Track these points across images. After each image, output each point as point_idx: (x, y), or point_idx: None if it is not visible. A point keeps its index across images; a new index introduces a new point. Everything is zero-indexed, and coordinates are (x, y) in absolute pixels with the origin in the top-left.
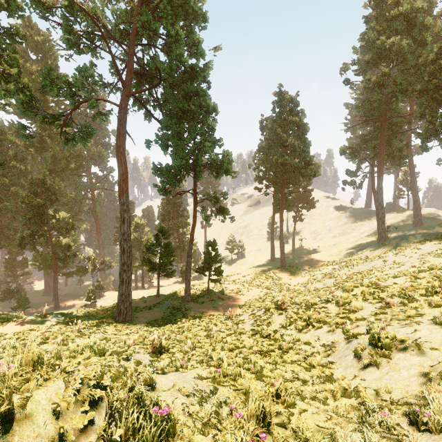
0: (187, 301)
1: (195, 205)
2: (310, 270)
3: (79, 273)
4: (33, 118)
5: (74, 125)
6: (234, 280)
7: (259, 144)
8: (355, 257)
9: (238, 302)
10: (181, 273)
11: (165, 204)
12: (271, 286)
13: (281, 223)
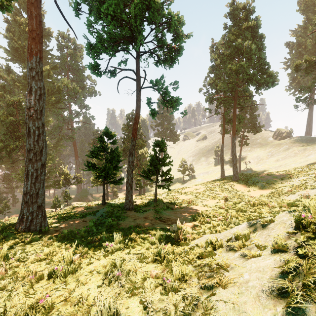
0: (127, 209)
1: (137, 93)
2: (270, 182)
3: (55, 186)
4: (24, 62)
5: (56, 69)
6: (186, 192)
7: (211, 56)
8: None
9: (191, 212)
10: (136, 186)
11: (125, 128)
12: (228, 197)
13: (233, 137)
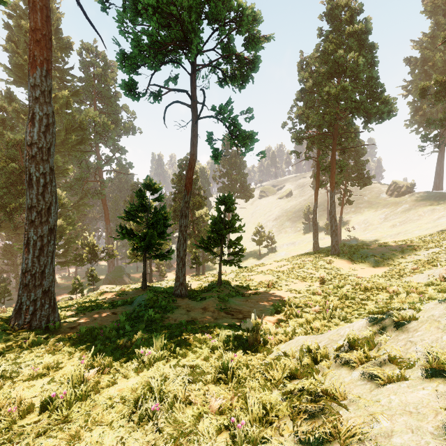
0: (178, 295)
1: (193, 125)
2: (385, 257)
3: (76, 262)
4: None
5: (78, 95)
6: (263, 270)
7: (300, 75)
8: None
9: (272, 300)
10: (192, 263)
11: (177, 180)
12: (326, 279)
13: (332, 192)
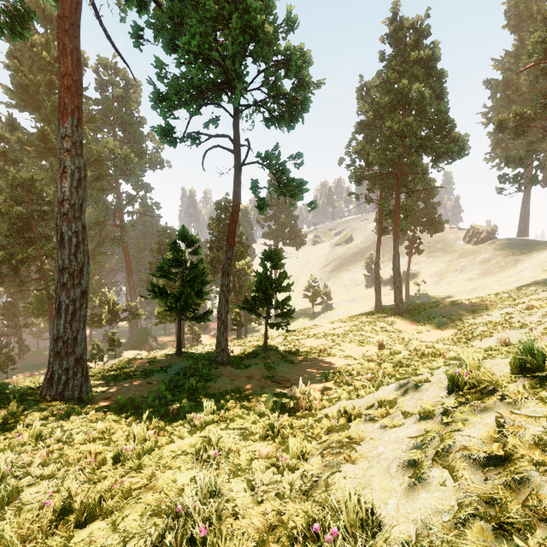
0: (219, 363)
1: (236, 173)
2: (454, 318)
3: (93, 324)
4: (38, 111)
5: (94, 122)
6: (316, 333)
7: (358, 107)
8: (545, 295)
9: (324, 368)
10: (233, 324)
11: (214, 225)
12: (385, 343)
13: (395, 242)
